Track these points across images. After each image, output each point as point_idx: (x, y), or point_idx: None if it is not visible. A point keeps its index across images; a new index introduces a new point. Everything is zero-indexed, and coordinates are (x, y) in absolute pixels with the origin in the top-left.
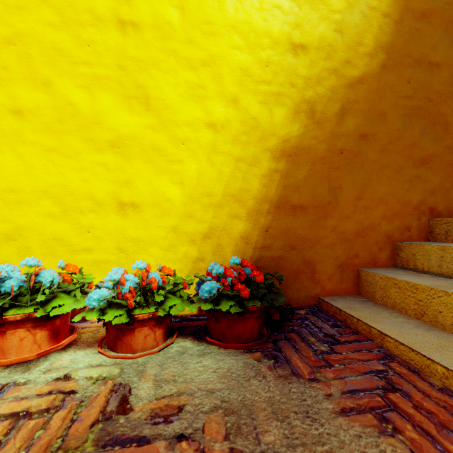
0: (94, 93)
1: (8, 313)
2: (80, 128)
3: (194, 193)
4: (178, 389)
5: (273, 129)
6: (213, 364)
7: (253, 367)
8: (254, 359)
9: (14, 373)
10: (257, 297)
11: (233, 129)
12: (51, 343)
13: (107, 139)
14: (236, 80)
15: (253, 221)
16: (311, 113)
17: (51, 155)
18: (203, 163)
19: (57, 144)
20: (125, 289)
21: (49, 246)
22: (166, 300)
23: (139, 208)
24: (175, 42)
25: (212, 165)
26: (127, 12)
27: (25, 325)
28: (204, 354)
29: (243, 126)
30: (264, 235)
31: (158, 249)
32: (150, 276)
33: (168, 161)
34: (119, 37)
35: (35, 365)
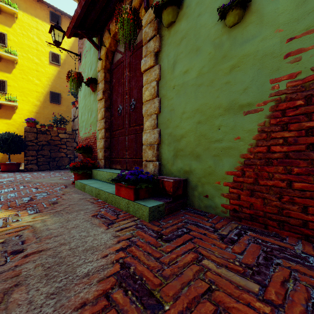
0: None
1: None
2: None
3: None
4: None
5: None
6: None
7: None
8: None
9: None
10: None
11: None
12: None
13: None
14: None
15: None
16: None
17: None
18: None
19: None
20: None
21: None
22: None
23: None
24: None
25: None
26: None
27: None
28: None
29: None
30: (2, 158)
31: None
32: None
33: None
34: None
35: None
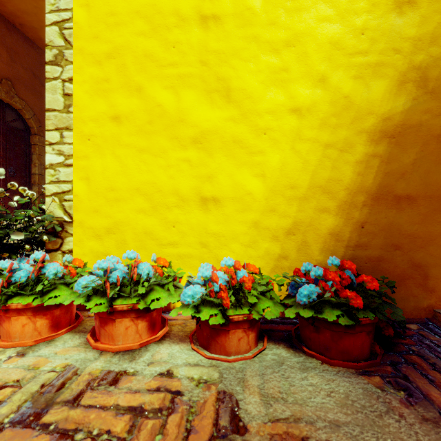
0: (179, 92)
1: (116, 303)
2: (166, 127)
3: (276, 186)
4: (291, 412)
5: (370, 106)
6: (323, 384)
7: (379, 398)
8: (375, 386)
9: (123, 360)
10: (367, 307)
11: (321, 112)
12: (149, 334)
13: (190, 136)
14: (324, 56)
15: (345, 215)
16: (421, 82)
17: (142, 155)
18: (286, 152)
19: (147, 144)
20: (216, 287)
21: (140, 240)
22: (257, 301)
23: (220, 203)
24: (257, 27)
25: (296, 154)
26: (208, 7)
27: (129, 315)
28: (307, 368)
29: (332, 107)
30: (358, 231)
31: (239, 245)
32: (238, 274)
33: (248, 153)
34: (201, 34)
35: (138, 355)
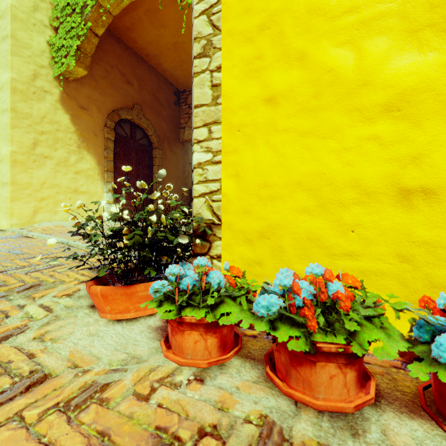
0: (360, 45)
1: (315, 338)
2: (340, 98)
3: None
4: None
5: None
6: None
7: None
8: None
9: (340, 431)
10: None
11: None
12: (356, 388)
13: (379, 103)
14: None
15: None
16: None
17: (305, 139)
18: None
19: (312, 124)
20: None
21: (303, 247)
22: None
23: (437, 195)
24: None
25: None
26: None
27: (336, 360)
28: None
29: None
30: None
31: None
32: None
33: None
34: None
35: (357, 425)
